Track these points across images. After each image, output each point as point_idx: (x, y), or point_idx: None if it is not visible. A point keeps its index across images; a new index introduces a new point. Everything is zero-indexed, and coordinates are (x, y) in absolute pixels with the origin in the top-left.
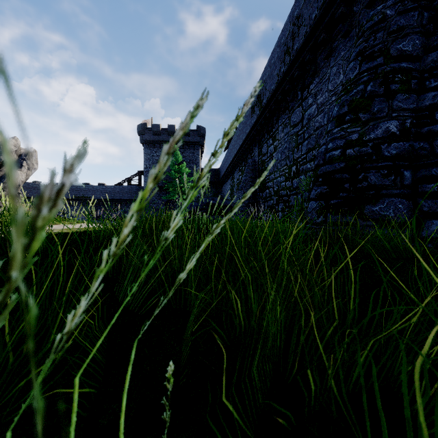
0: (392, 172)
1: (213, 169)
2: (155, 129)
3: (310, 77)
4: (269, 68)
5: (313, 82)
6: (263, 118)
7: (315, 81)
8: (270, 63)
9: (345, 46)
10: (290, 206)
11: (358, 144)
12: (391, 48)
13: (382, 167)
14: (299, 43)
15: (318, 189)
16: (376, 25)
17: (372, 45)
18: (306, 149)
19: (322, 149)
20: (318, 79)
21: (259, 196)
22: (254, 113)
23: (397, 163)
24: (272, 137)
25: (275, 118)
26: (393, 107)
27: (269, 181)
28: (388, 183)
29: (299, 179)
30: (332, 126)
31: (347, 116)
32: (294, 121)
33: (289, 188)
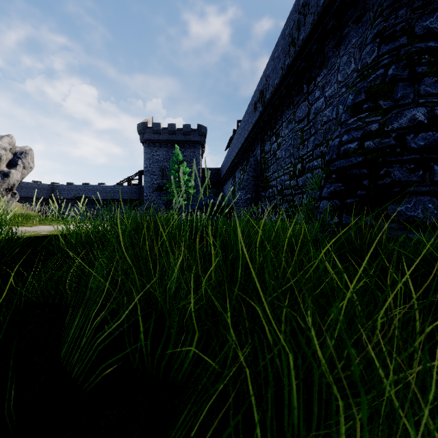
0: (420, 166)
1: (214, 168)
2: (155, 127)
3: (317, 69)
4: (272, 62)
5: (320, 74)
6: (266, 114)
7: (323, 73)
8: (274, 56)
9: (357, 33)
10: (295, 206)
11: (378, 135)
12: (416, 26)
13: (408, 160)
14: (305, 32)
15: (331, 186)
16: (397, 2)
17: (393, 24)
18: (313, 145)
19: (335, 142)
20: (326, 70)
21: (262, 195)
22: (257, 110)
23: (426, 156)
24: (275, 134)
25: (279, 114)
26: (420, 92)
27: (272, 180)
28: (415, 179)
29: (305, 177)
30: (347, 117)
31: (364, 104)
32: (299, 116)
33: (294, 187)
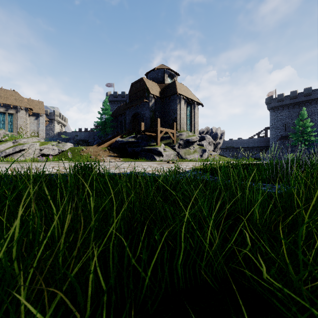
0: None
1: None
2: (279, 97)
3: None
4: None
5: None
6: None
7: None
8: None
9: None
10: None
11: None
12: None
13: None
14: None
15: None
16: None
17: None
18: None
19: None
20: None
21: None
22: None
23: None
24: None
25: None
26: None
27: None
28: None
29: None
30: None
31: None
32: None
33: None
